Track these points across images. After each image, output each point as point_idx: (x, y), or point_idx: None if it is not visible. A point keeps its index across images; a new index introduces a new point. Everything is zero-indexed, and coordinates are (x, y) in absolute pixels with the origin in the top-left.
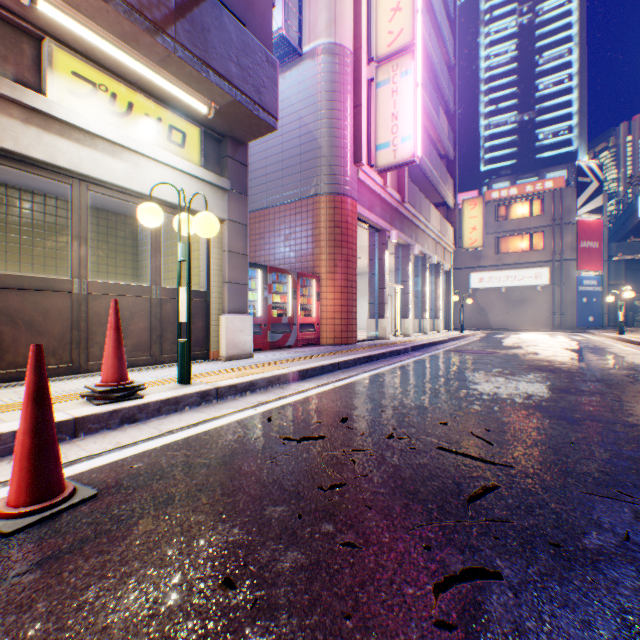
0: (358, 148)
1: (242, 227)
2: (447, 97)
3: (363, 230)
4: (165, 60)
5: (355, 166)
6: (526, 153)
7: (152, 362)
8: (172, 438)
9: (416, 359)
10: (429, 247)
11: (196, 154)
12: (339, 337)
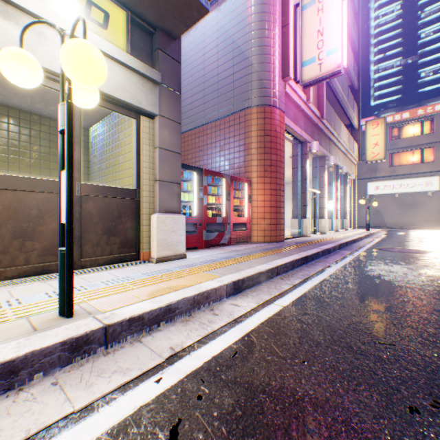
0: (286, 63)
1: (174, 124)
2: (353, 37)
3: (286, 143)
4: None
5: (283, 81)
6: (409, 89)
7: None
8: None
9: (351, 259)
10: (340, 159)
11: (121, 39)
12: (268, 235)
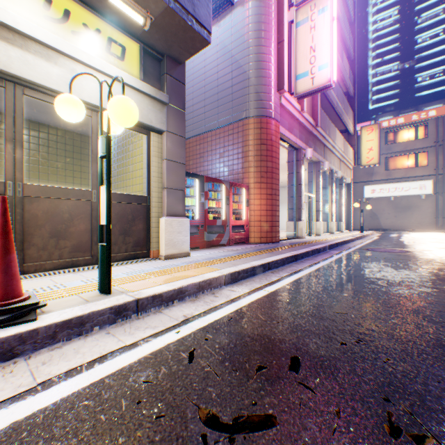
0: (281, 77)
1: (180, 138)
2: (348, 45)
3: (283, 150)
4: None
5: (278, 93)
6: (407, 93)
7: (92, 262)
8: (36, 403)
9: (337, 258)
10: (335, 164)
11: (135, 68)
12: (265, 237)
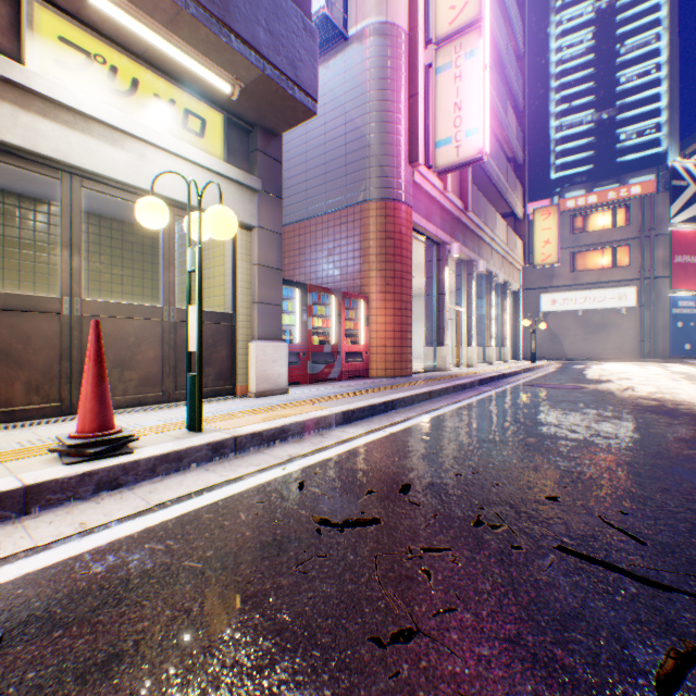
0: (414, 145)
1: (275, 236)
2: (515, 90)
3: (419, 244)
4: (174, 20)
5: (410, 167)
6: (605, 157)
7: (164, 399)
8: (160, 517)
9: (486, 396)
10: (495, 264)
11: (218, 146)
12: (391, 368)
